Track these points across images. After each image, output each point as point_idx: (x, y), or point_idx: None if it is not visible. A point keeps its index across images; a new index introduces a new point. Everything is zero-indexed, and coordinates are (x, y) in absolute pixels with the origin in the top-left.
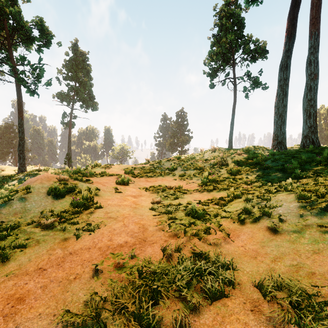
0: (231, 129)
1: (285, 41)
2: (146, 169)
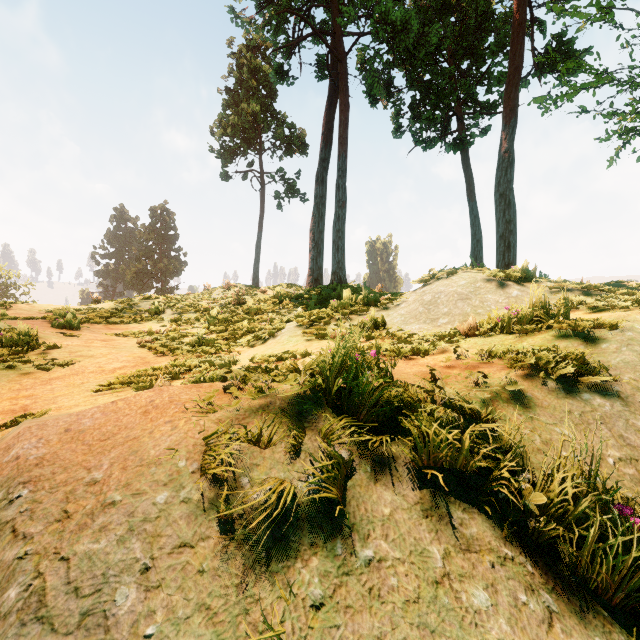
0: (257, 256)
1: (321, 146)
2: (101, 312)
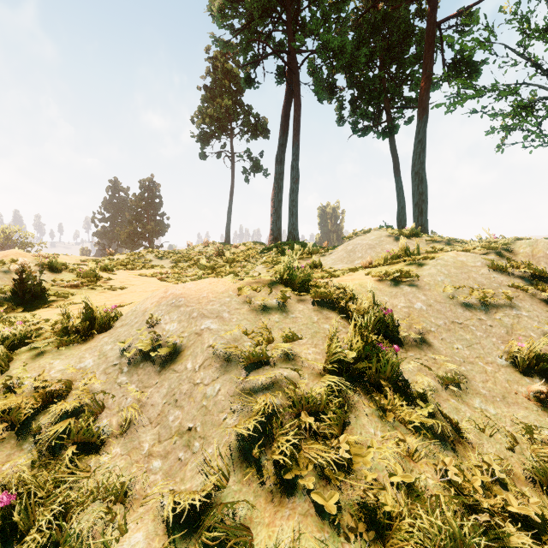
0: (228, 220)
1: (280, 135)
2: (119, 261)
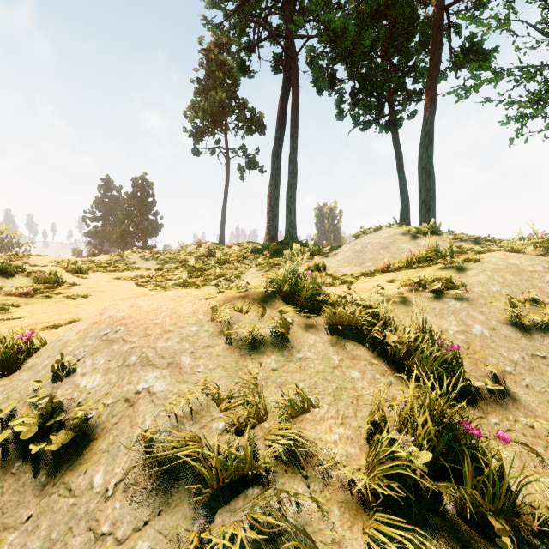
0: (223, 219)
1: (277, 128)
2: (99, 262)
